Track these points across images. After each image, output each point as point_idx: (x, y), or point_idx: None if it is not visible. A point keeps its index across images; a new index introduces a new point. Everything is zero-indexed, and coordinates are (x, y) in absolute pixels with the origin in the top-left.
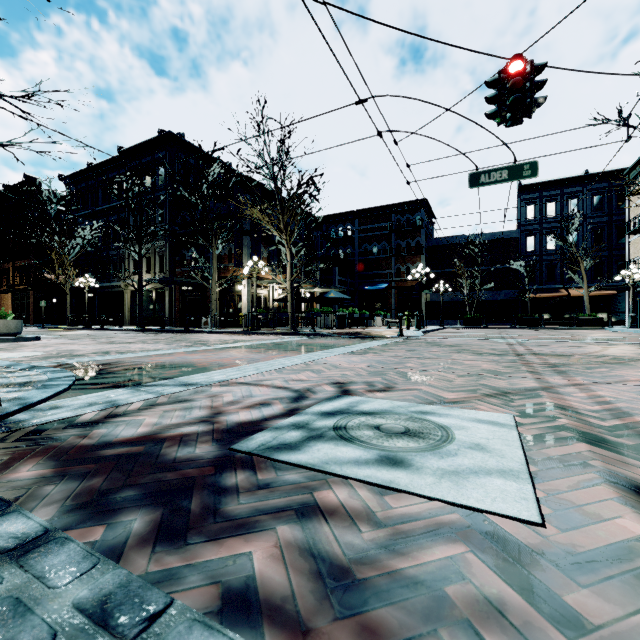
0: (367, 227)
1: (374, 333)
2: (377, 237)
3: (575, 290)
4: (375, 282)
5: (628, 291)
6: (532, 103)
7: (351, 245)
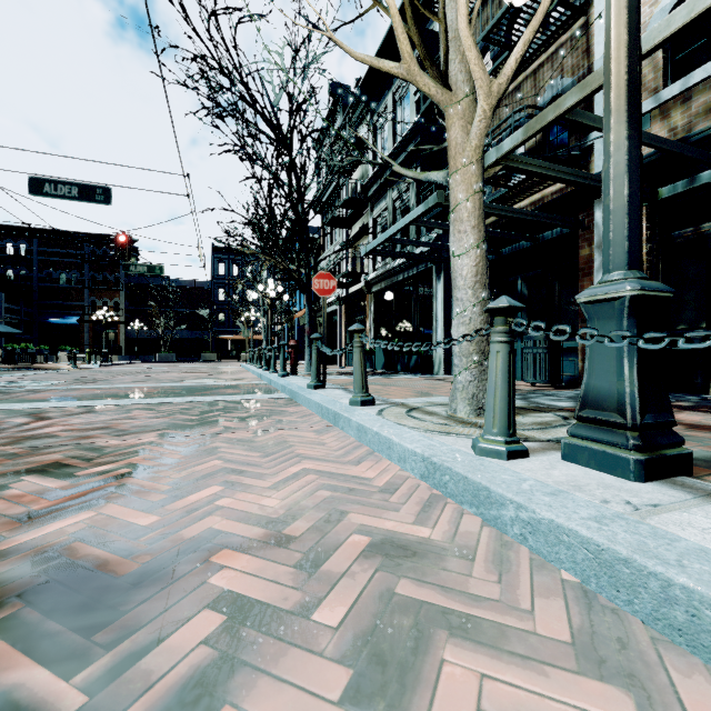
0: (52, 250)
1: (50, 367)
2: (66, 264)
3: (240, 334)
4: (63, 314)
5: (277, 336)
6: (132, 256)
7: (27, 267)
